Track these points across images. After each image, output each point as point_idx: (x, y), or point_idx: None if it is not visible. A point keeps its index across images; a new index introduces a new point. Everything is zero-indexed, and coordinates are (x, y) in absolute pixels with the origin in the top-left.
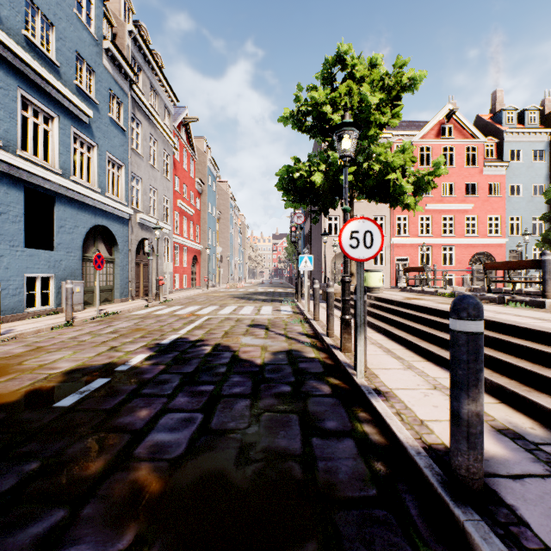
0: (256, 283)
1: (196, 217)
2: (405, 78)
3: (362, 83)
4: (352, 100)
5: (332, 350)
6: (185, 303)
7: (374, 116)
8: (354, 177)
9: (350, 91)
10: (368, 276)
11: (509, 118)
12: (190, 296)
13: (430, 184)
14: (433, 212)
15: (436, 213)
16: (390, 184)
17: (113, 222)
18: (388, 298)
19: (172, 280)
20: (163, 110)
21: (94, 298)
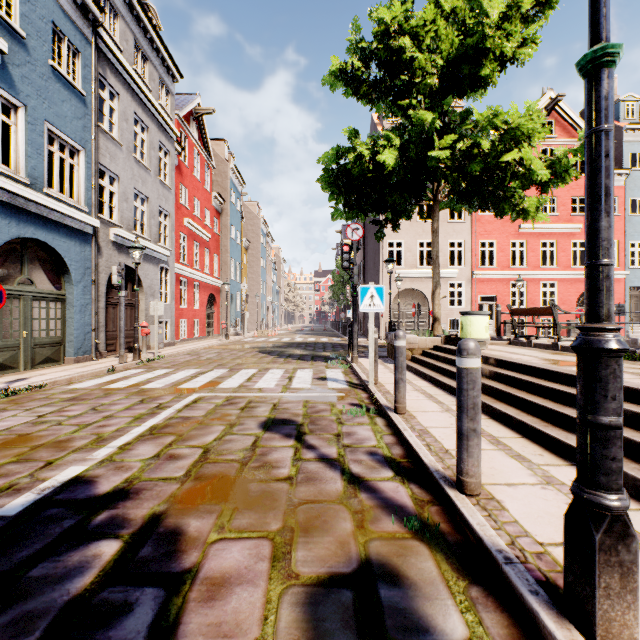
0: (294, 330)
1: (214, 243)
2: (528, 1)
3: (452, 22)
4: (438, 46)
5: (539, 617)
6: (179, 363)
7: (494, 38)
8: (447, 159)
9: (436, 31)
10: (468, 322)
11: (628, 111)
12: (197, 350)
13: (570, 173)
14: (529, 235)
15: (533, 237)
16: (507, 170)
17: (59, 236)
18: (537, 365)
19: (174, 326)
20: (157, 85)
21: (20, 358)
